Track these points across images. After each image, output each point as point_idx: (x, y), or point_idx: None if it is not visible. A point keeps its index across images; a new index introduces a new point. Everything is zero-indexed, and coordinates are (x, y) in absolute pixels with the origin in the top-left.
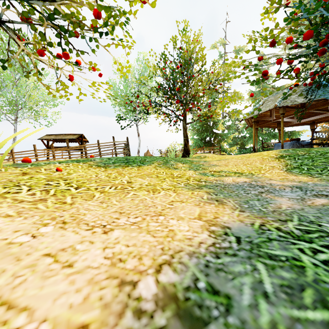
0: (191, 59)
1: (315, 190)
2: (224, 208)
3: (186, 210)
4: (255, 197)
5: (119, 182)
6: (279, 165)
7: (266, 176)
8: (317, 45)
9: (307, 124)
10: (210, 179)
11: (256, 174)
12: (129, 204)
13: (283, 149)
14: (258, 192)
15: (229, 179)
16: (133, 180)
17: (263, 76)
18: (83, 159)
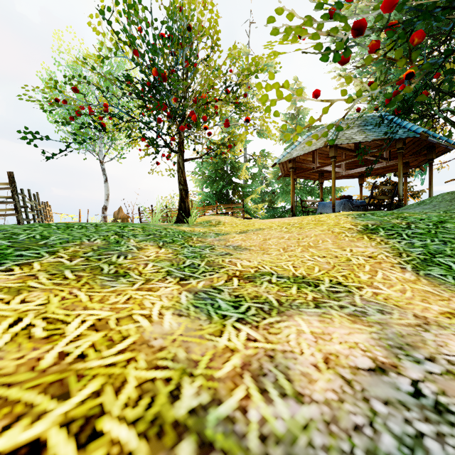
0: (191, 27)
1: None
2: None
3: None
4: None
5: None
6: (381, 251)
7: (389, 298)
8: None
9: (354, 177)
10: (230, 356)
11: (351, 284)
12: None
13: (352, 213)
14: None
15: (303, 336)
16: None
17: (356, 34)
18: None
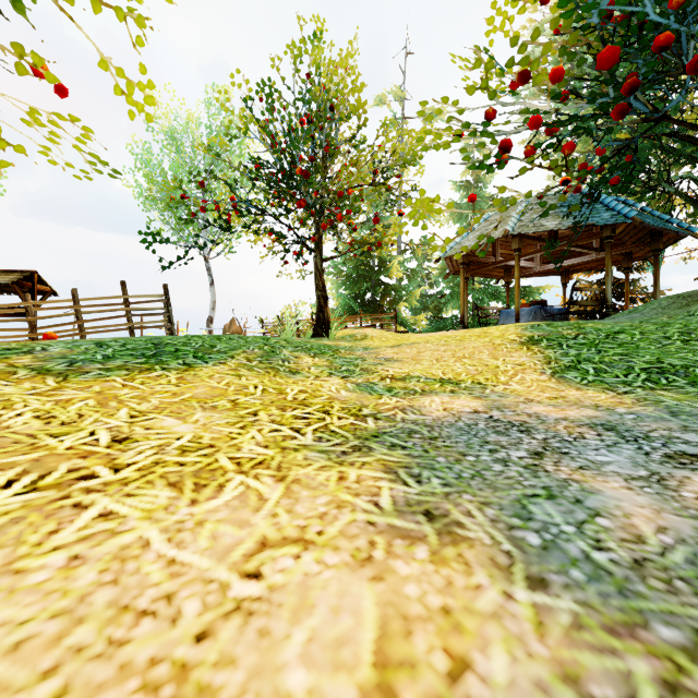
0: (334, 107)
1: (655, 439)
2: (469, 567)
3: (317, 618)
4: (532, 479)
5: (73, 445)
6: (533, 360)
7: (515, 391)
8: (611, 96)
9: (555, 273)
10: (387, 405)
11: (489, 383)
12: (32, 610)
13: (528, 324)
14: (528, 454)
15: (434, 402)
16: (142, 428)
17: (502, 152)
18: (5, 347)
